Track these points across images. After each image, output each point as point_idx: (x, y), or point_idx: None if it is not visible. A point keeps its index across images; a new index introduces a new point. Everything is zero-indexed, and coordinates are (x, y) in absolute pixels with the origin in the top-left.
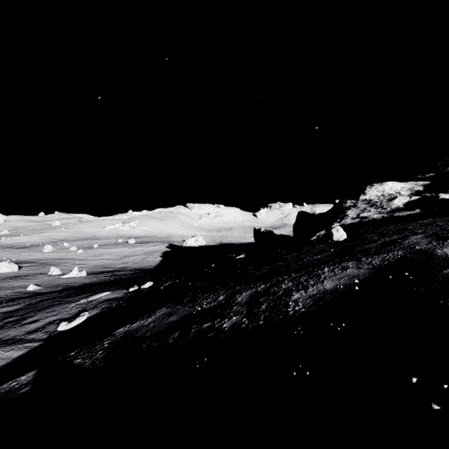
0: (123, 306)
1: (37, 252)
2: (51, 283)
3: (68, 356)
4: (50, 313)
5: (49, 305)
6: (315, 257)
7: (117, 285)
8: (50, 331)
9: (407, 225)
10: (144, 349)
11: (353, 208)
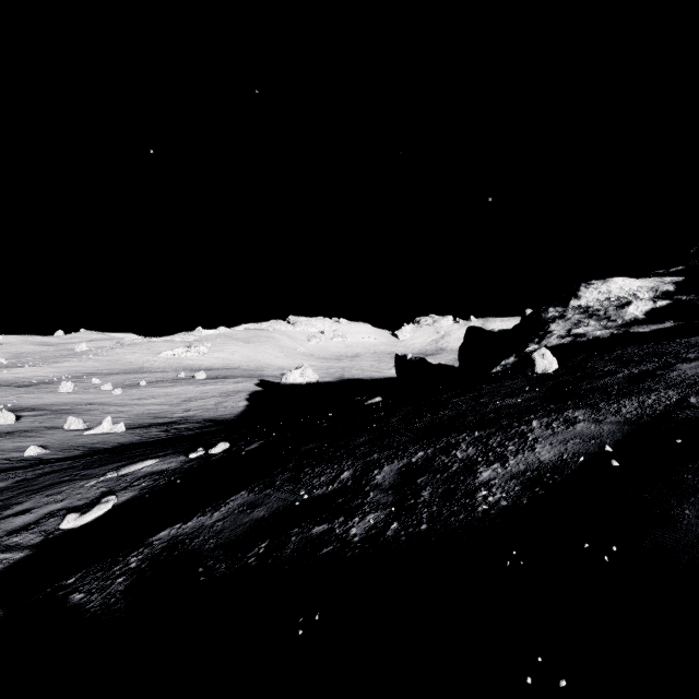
0: (177, 485)
1: (49, 392)
2: (66, 444)
3: (62, 586)
4: (53, 498)
5: (54, 482)
6: (508, 402)
7: (171, 447)
8: (47, 530)
9: (661, 346)
10: (199, 579)
11: (560, 321)
